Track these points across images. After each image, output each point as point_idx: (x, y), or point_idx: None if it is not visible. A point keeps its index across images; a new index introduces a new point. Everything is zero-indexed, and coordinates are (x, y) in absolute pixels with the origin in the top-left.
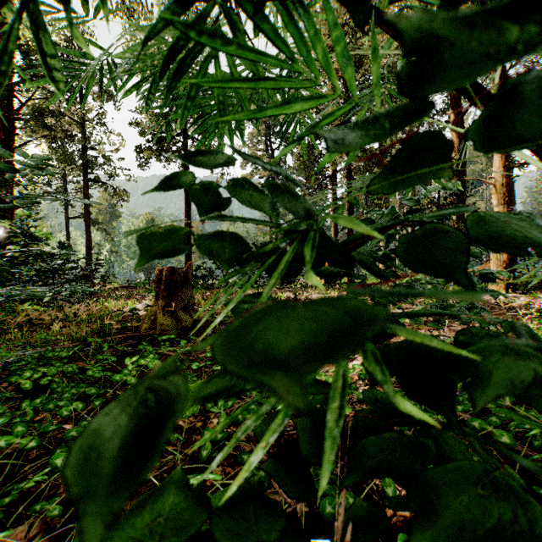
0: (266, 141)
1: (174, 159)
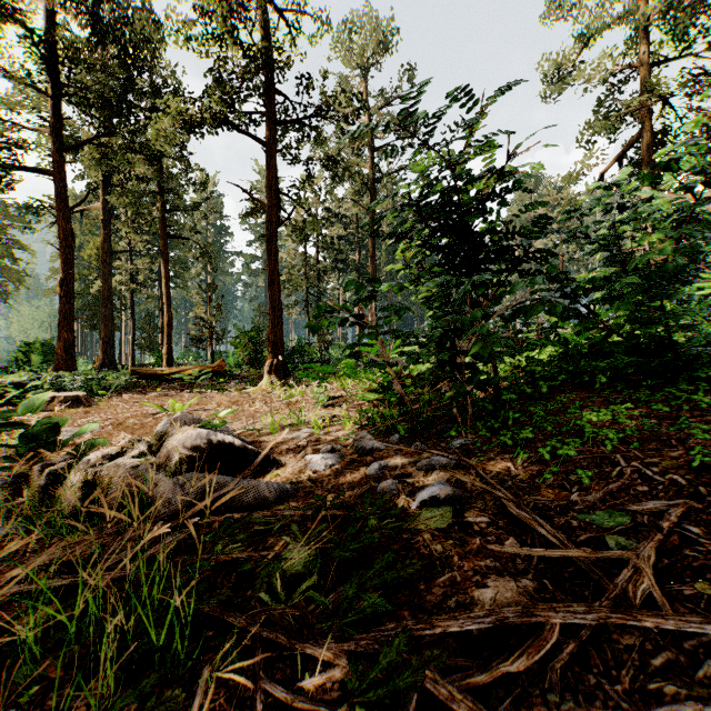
0: None
1: None
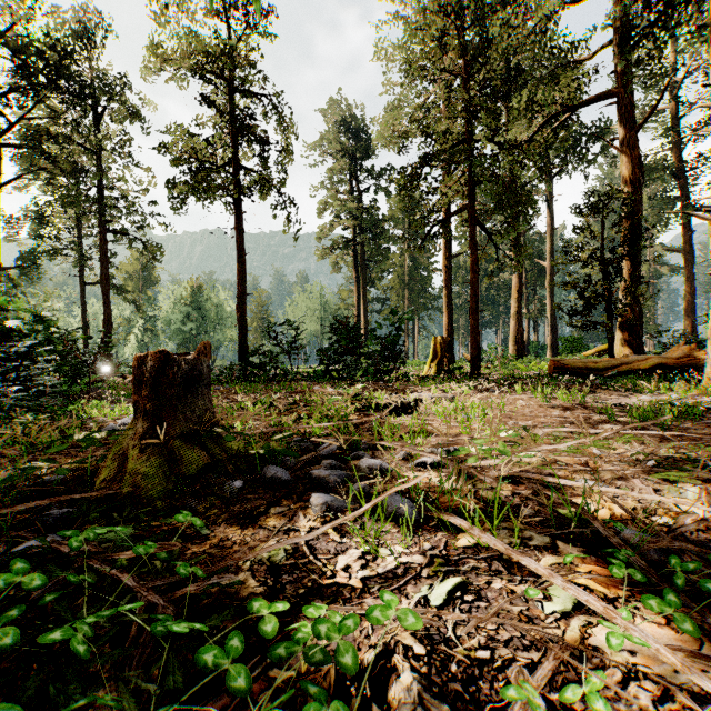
0: (352, 179)
1: (221, 196)
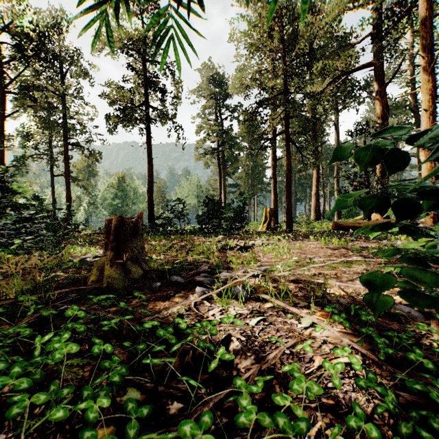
0: (216, 112)
1: (138, 125)
